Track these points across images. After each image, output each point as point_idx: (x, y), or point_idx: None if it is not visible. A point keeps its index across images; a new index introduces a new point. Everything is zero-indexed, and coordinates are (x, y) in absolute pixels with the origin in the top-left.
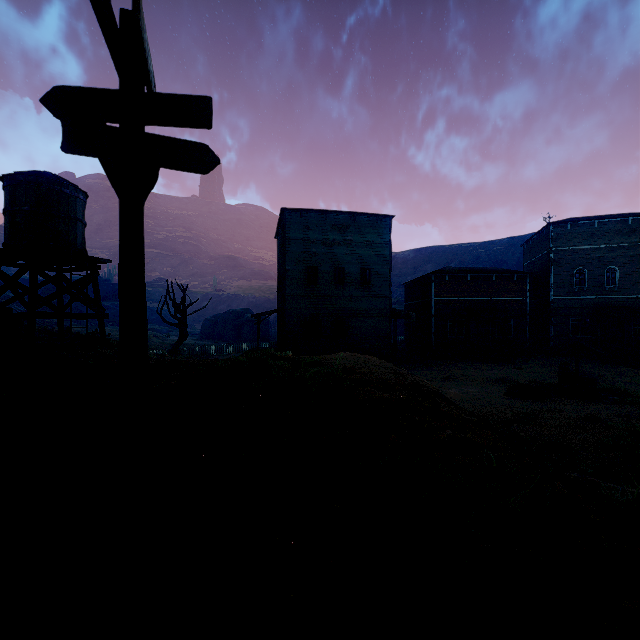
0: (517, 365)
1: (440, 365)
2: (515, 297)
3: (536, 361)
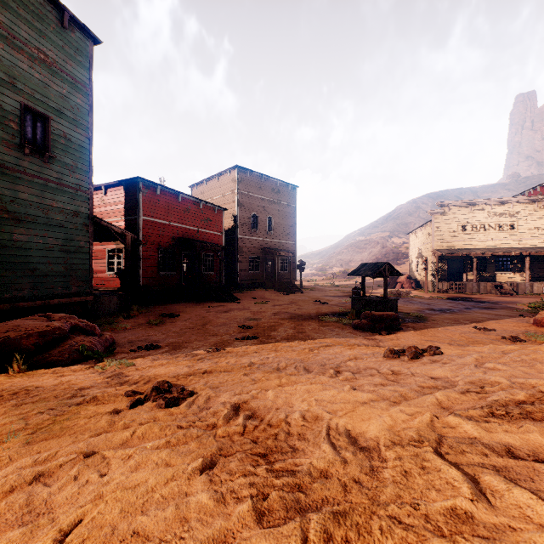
0: (245, 300)
1: (182, 311)
2: (216, 231)
3: (248, 295)
